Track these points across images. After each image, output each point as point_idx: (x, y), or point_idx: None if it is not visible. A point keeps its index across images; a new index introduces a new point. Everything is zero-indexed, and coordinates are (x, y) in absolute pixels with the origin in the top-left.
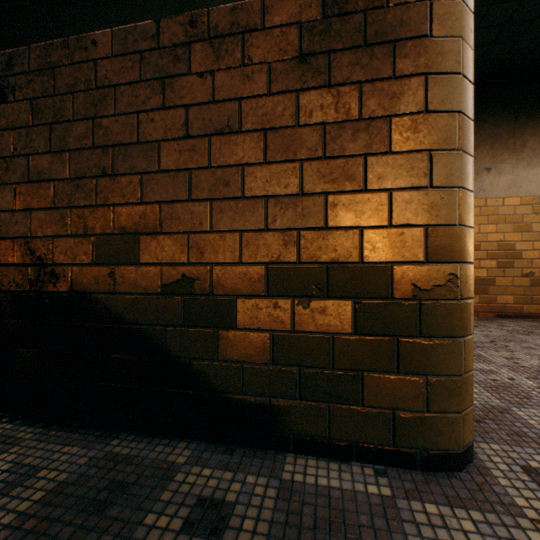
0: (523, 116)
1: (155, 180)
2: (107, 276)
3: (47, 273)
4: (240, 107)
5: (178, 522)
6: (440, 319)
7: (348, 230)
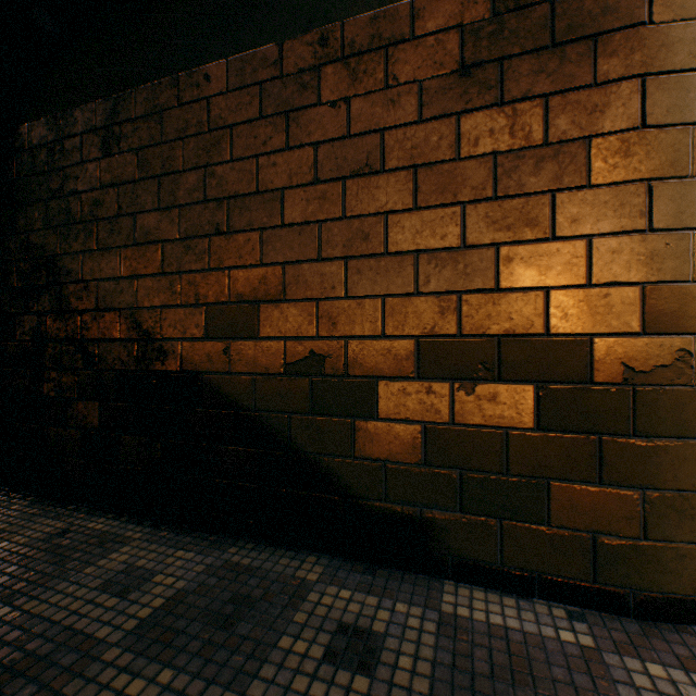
0: None
1: (277, 236)
2: (221, 352)
3: (155, 350)
4: (383, 140)
5: (318, 650)
6: (665, 412)
7: (529, 292)
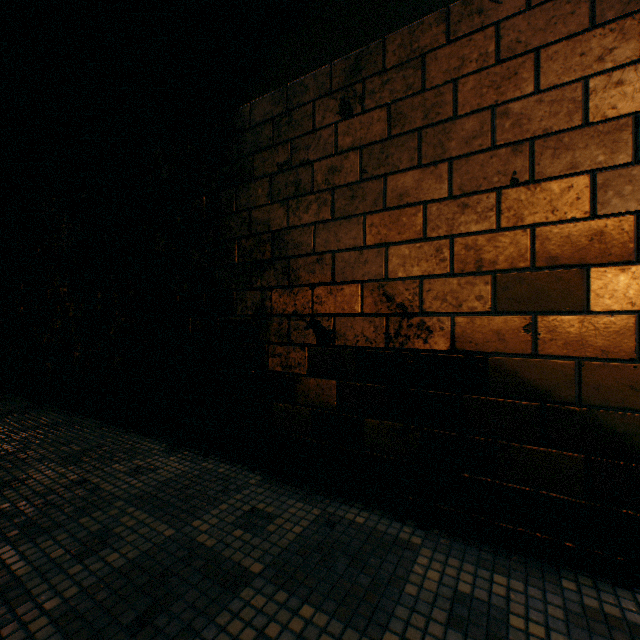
0: None
1: (624, 177)
2: (519, 330)
3: (412, 325)
4: None
5: None
6: None
7: None
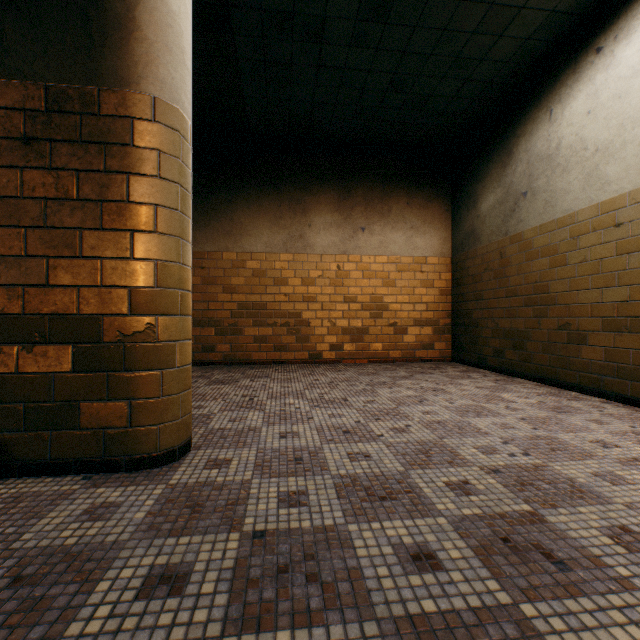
0: (389, 185)
1: None
2: None
3: None
4: None
5: None
6: (141, 357)
7: (68, 288)
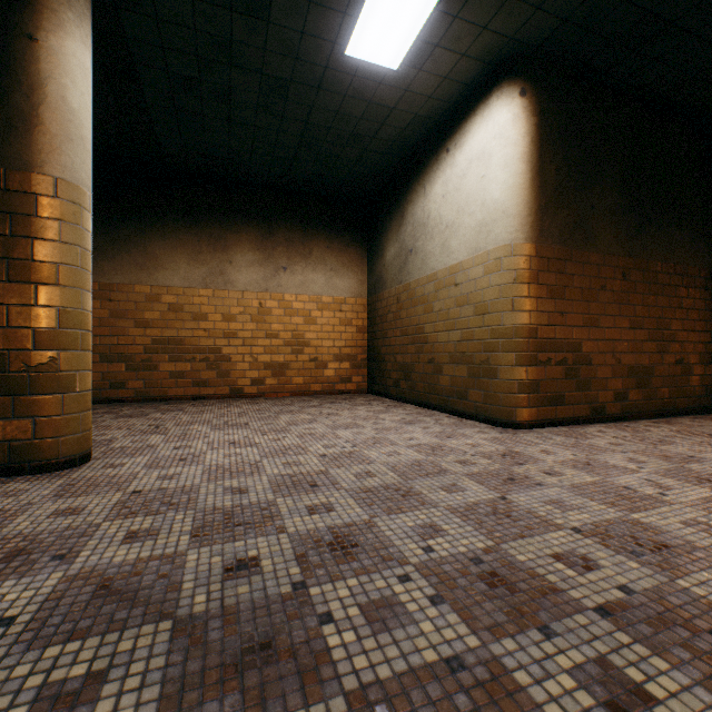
0: (311, 229)
1: None
2: None
3: None
4: None
5: None
6: (45, 383)
7: None
